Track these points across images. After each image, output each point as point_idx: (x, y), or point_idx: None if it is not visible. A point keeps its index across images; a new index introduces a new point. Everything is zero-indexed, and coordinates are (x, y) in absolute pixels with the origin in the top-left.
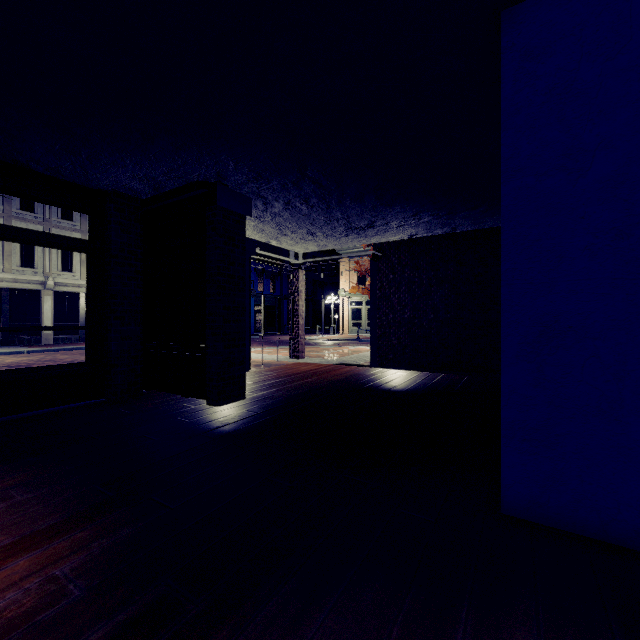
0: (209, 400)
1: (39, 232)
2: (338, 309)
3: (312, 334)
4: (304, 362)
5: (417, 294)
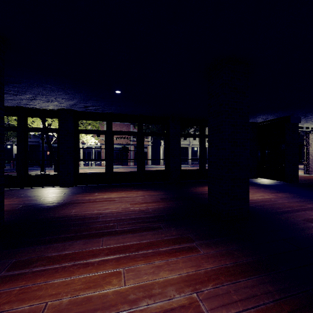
0: (286, 181)
1: None
2: None
3: None
4: None
5: None
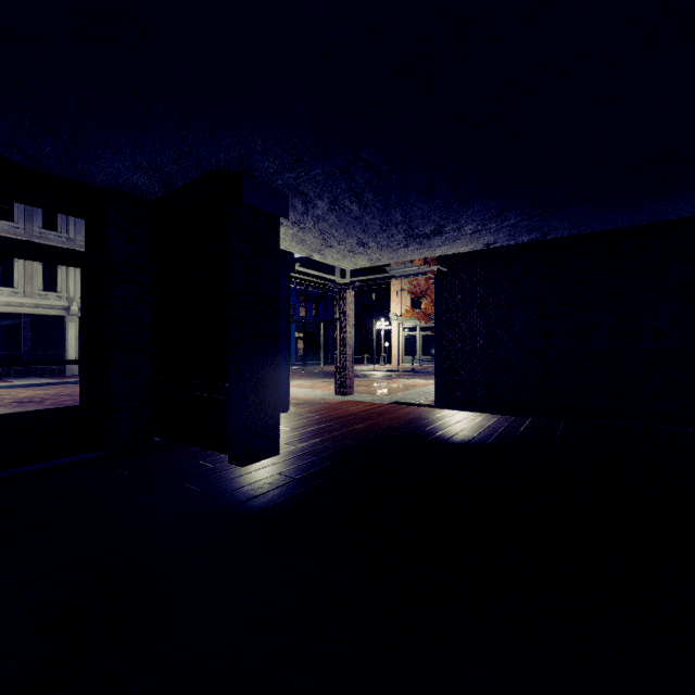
0: (232, 457)
1: (17, 240)
2: (388, 336)
3: (360, 364)
4: (353, 400)
5: (492, 318)
